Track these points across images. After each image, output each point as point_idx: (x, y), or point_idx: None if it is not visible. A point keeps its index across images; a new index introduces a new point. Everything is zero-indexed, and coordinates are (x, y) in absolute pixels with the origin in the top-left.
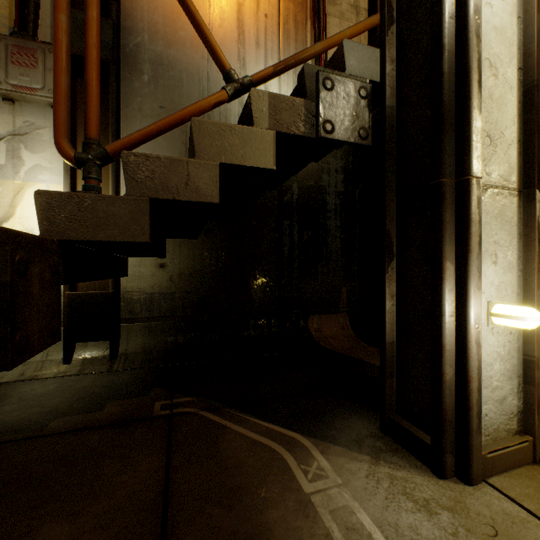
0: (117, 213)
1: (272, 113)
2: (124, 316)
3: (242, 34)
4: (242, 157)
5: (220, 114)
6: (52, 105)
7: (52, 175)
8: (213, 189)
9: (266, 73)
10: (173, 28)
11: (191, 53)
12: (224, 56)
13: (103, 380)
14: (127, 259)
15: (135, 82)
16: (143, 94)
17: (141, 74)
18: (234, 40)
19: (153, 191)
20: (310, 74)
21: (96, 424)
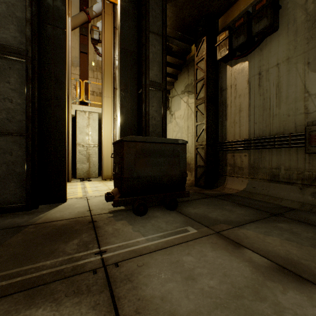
0: None
1: None
2: None
3: None
4: None
5: None
6: None
7: None
8: None
9: None
10: None
11: None
12: None
13: None
14: None
15: None
16: None
17: None
18: None
19: None
20: None
21: None
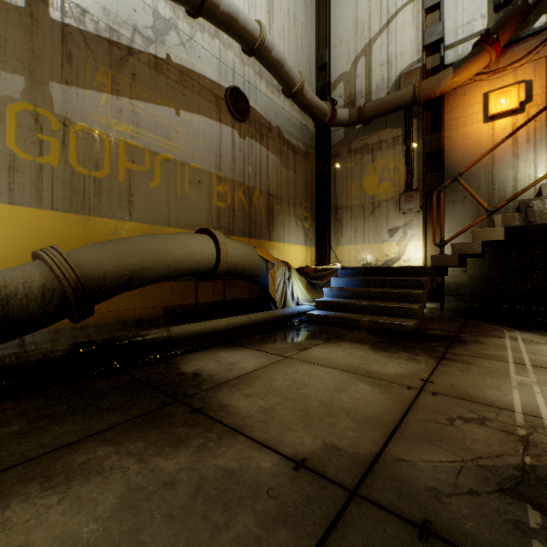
0: (449, 259)
1: (502, 221)
2: (445, 293)
3: (515, 140)
4: (489, 238)
5: (499, 190)
6: (417, 211)
7: (417, 237)
8: (478, 249)
9: (502, 204)
10: (470, 157)
11: (480, 165)
12: (484, 204)
13: (438, 314)
14: (447, 268)
15: (450, 190)
16: (454, 194)
17: (453, 185)
18: (509, 146)
19: (459, 252)
20: (521, 203)
21: (440, 319)
